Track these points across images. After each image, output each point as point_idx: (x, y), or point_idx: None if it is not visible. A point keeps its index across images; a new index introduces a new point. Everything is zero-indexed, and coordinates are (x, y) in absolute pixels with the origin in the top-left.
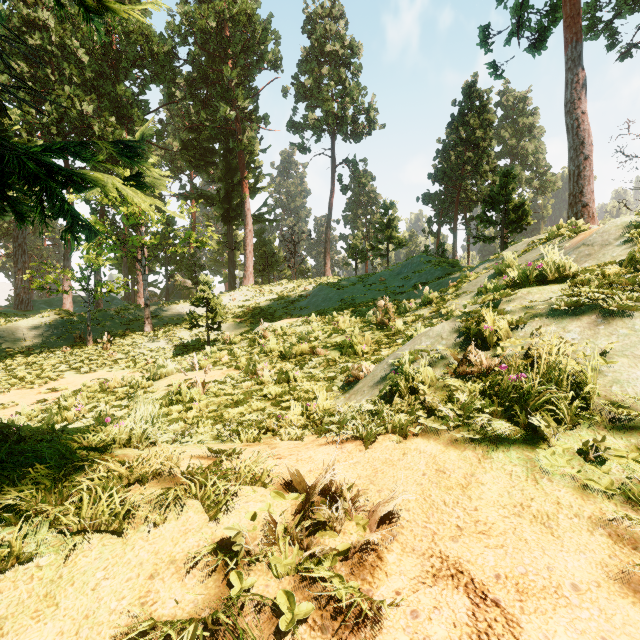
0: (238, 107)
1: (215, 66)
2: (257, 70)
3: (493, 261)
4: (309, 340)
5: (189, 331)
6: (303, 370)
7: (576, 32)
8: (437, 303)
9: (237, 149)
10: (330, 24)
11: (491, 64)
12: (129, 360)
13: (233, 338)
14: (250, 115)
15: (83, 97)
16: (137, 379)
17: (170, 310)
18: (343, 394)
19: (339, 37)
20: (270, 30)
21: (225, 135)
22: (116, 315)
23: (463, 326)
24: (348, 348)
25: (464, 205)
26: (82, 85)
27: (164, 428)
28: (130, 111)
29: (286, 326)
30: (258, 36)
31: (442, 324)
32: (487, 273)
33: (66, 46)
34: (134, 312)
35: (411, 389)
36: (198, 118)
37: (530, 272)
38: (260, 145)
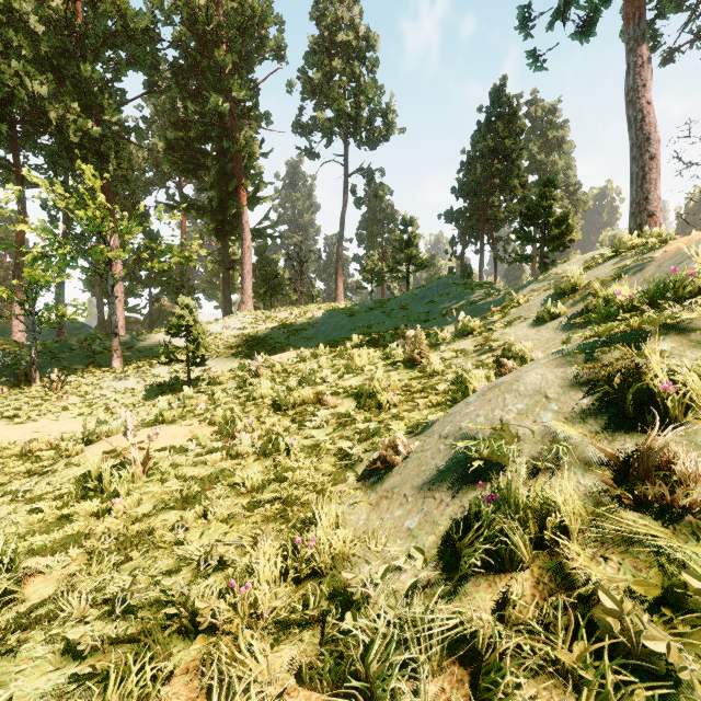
0: (234, 101)
1: (207, 52)
2: (257, 60)
3: (542, 281)
4: (314, 382)
5: (168, 366)
6: (303, 431)
7: (639, 6)
8: (482, 333)
9: (232, 150)
10: (342, 10)
11: (531, 53)
12: (84, 405)
13: (219, 376)
14: (249, 112)
15: (36, 76)
16: (78, 436)
17: (148, 340)
18: (365, 491)
19: (352, 26)
20: (272, 13)
21: (218, 133)
22: (78, 346)
23: (596, 378)
24: (368, 396)
25: (491, 224)
26: (38, 63)
27: (43, 558)
28: (99, 98)
29: (287, 361)
30: (257, 16)
31: (540, 371)
32: (541, 295)
33: (13, 11)
34: (102, 342)
35: (533, 537)
36: (186, 113)
37: (677, 282)
38: (261, 148)
